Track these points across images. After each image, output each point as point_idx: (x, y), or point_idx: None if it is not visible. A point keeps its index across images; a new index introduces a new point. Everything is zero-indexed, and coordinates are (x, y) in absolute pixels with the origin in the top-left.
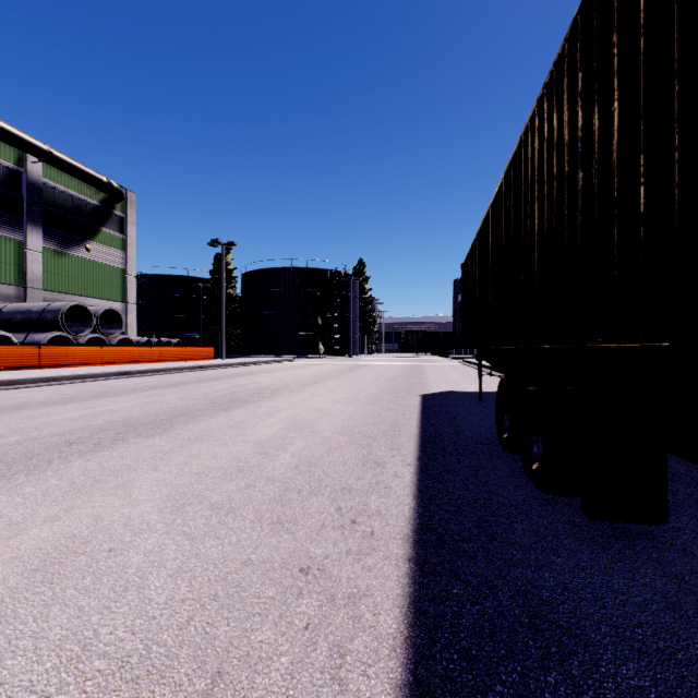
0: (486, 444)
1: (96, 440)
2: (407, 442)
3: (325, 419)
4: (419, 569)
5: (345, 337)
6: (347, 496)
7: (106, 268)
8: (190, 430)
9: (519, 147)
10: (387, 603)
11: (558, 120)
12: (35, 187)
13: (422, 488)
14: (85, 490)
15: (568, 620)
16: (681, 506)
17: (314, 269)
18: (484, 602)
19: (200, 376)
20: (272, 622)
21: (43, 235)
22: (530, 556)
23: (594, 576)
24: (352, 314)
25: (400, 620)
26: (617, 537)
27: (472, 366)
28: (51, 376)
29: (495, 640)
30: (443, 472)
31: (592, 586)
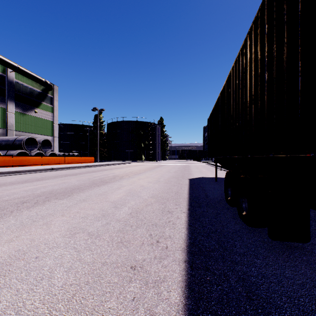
0: (220, 202)
1: (35, 200)
2: (183, 201)
3: (144, 190)
4: (190, 266)
5: (154, 152)
6: (154, 228)
7: (44, 121)
8: (81, 196)
9: (235, 63)
10: (174, 285)
11: (255, 48)
12: (11, 83)
13: (190, 224)
14: (27, 226)
15: (266, 293)
16: (314, 232)
17: (140, 122)
18: (223, 284)
19: (87, 170)
20: (115, 296)
21: (14, 105)
22: (244, 259)
23: (276, 269)
24: (157, 142)
25: (181, 294)
26: (285, 248)
27: (212, 166)
28: (17, 170)
29: (230, 306)
30: (200, 216)
31: (276, 275)
